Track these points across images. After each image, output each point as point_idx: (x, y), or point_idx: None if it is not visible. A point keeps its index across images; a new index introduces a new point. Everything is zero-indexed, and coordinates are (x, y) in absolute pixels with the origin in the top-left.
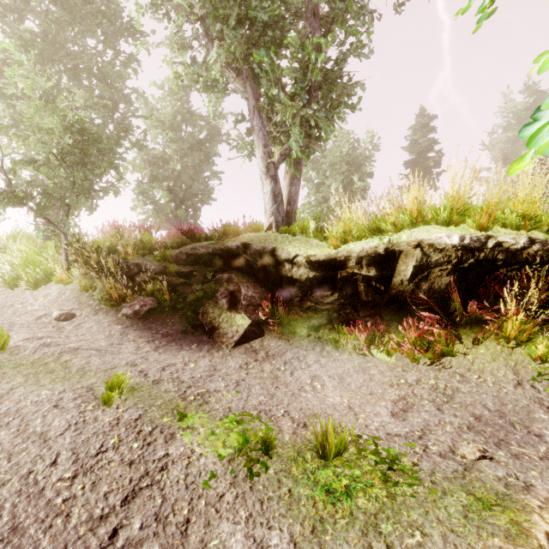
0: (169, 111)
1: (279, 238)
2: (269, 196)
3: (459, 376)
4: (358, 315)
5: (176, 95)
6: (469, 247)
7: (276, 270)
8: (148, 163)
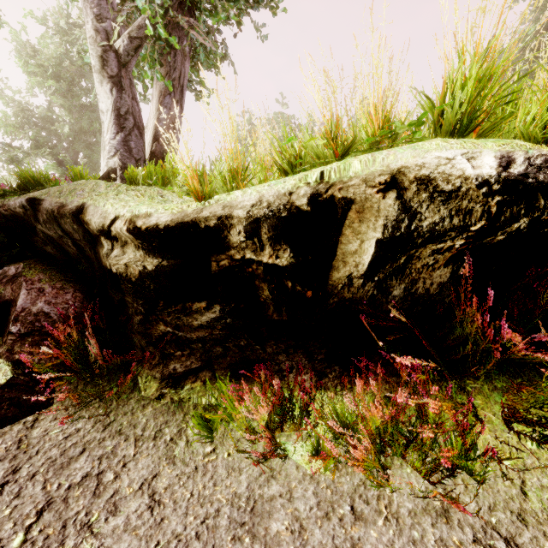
0: (51, 52)
1: (100, 188)
2: (110, 118)
3: (505, 546)
4: (264, 349)
5: (66, 36)
6: (524, 184)
7: (95, 256)
8: (27, 123)
